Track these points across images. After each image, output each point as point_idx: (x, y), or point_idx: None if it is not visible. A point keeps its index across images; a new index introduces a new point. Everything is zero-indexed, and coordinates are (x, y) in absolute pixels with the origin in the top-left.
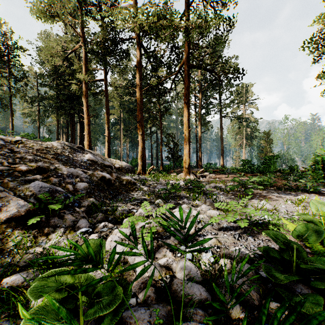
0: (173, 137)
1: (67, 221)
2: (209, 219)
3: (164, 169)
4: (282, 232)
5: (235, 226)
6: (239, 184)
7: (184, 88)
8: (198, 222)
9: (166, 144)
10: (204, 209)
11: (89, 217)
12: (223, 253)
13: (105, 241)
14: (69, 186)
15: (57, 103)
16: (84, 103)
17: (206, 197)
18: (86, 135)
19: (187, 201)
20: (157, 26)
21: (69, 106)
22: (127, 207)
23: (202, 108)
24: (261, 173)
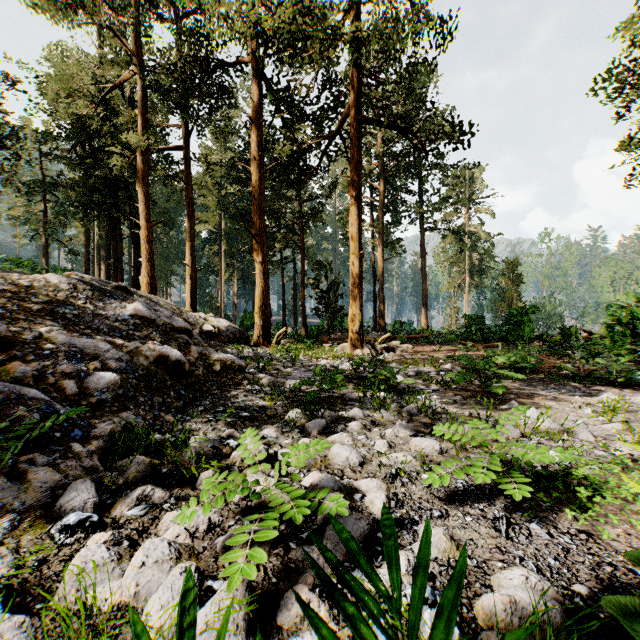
0: (327, 270)
1: (32, 488)
2: (419, 465)
3: (310, 335)
4: (610, 503)
5: (487, 485)
6: (467, 367)
7: (351, 165)
8: (393, 477)
9: (313, 284)
10: (402, 433)
11: (109, 467)
12: (483, 606)
13: (129, 563)
14: (67, 382)
15: (83, 196)
16: (139, 195)
17: (402, 399)
18: (143, 264)
19: (360, 413)
20: (293, 29)
21: (111, 202)
22: (217, 432)
23: (386, 211)
24: (504, 343)
